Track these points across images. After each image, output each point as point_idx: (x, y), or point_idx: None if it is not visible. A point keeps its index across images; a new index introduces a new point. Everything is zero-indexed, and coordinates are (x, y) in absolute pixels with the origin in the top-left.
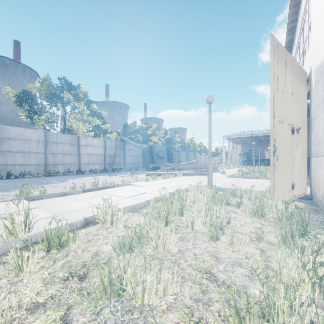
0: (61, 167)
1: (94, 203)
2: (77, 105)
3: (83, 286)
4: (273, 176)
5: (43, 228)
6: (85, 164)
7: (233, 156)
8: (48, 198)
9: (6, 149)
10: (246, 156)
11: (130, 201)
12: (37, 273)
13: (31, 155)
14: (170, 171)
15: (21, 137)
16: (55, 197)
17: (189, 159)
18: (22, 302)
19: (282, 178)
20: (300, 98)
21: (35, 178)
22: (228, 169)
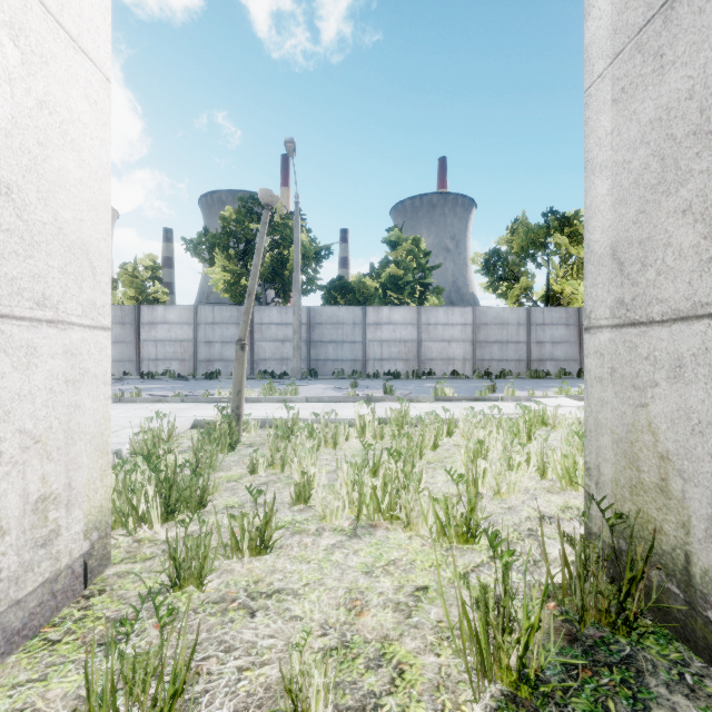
0: (550, 365)
1: None
2: (574, 250)
3: None
4: None
5: None
6: None
7: None
8: None
9: (483, 339)
10: None
11: None
12: None
13: (509, 346)
14: None
15: (497, 321)
16: None
17: None
18: None
19: None
20: None
21: (521, 380)
22: None
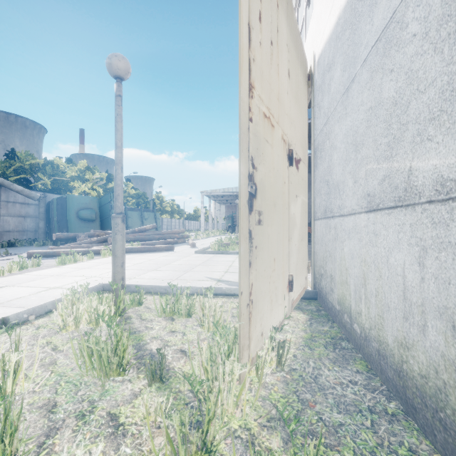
0: None
1: None
2: None
3: None
4: (249, 275)
5: None
6: None
7: (216, 220)
8: None
9: None
10: (230, 220)
11: None
12: None
13: None
14: (96, 245)
15: None
16: None
17: (145, 223)
18: None
19: (272, 271)
20: (300, 101)
21: None
22: (205, 239)
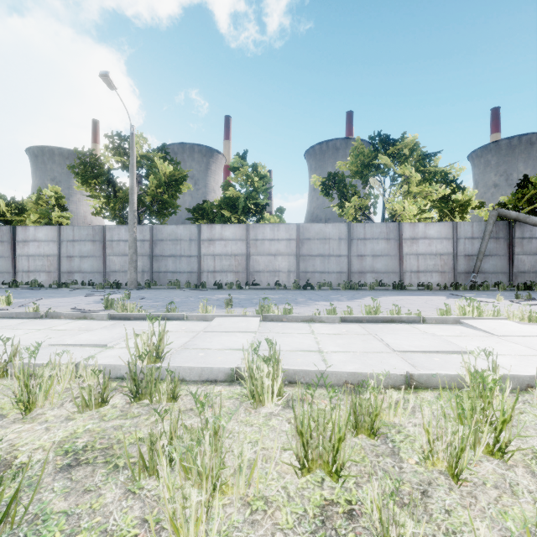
0: (370, 277)
1: (320, 346)
2: (400, 170)
3: (41, 481)
4: None
5: (206, 362)
6: (411, 272)
7: None
8: (289, 321)
9: (306, 253)
10: None
11: (390, 362)
12: (88, 421)
13: (331, 259)
14: None
15: (320, 236)
16: (297, 322)
17: None
18: (21, 447)
19: None
20: None
21: (330, 291)
22: None
